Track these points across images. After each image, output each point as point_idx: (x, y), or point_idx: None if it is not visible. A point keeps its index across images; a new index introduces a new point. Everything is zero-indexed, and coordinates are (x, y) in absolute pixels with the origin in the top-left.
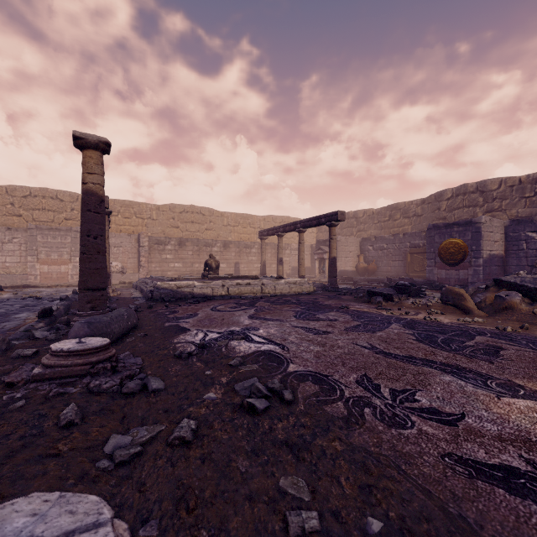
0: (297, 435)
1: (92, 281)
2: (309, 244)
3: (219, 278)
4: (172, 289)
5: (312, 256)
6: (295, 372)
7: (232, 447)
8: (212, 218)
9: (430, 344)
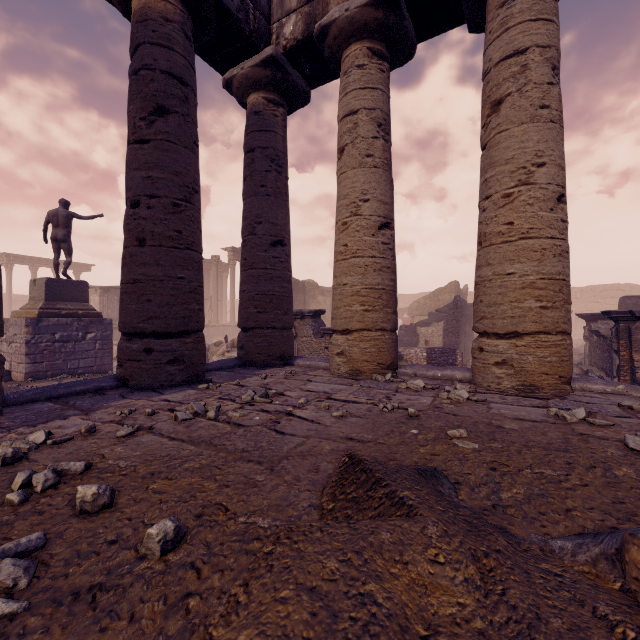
0: None
1: None
2: None
3: None
4: None
5: None
6: None
7: None
8: (633, 292)
9: None
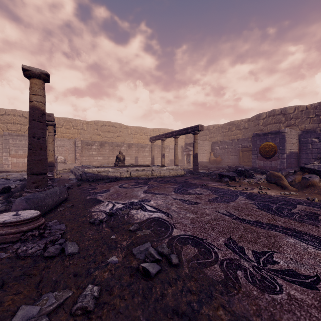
0: (185, 302)
1: (36, 168)
2: (180, 145)
3: (125, 166)
4: (94, 173)
5: (182, 153)
6: (178, 236)
7: (128, 318)
8: (121, 129)
9: (269, 211)
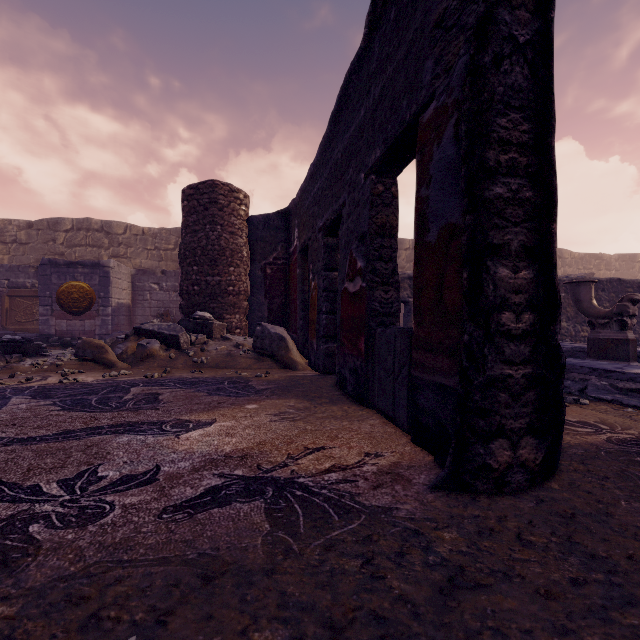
0: None
1: None
2: None
3: None
4: None
5: None
6: None
7: None
8: None
9: (86, 409)
